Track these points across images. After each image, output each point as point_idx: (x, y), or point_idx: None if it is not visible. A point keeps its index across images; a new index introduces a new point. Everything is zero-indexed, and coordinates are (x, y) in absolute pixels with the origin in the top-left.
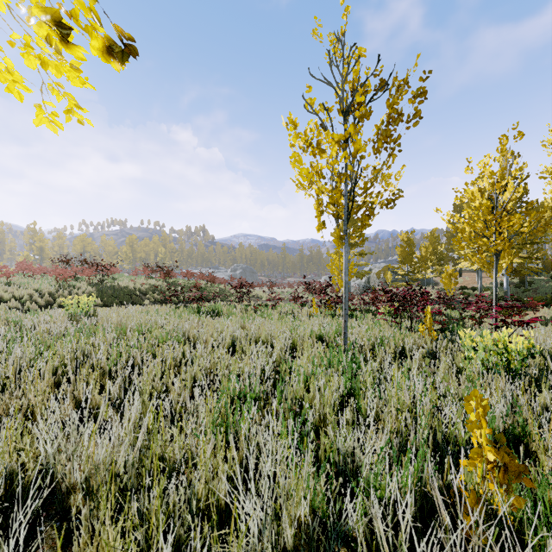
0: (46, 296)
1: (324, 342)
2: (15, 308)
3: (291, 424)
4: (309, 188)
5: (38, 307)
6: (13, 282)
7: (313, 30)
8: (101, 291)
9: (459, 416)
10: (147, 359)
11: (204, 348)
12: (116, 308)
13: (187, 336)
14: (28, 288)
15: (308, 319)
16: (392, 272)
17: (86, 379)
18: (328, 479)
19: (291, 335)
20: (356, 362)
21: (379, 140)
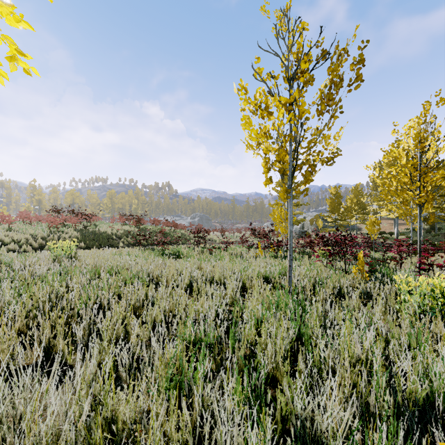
0: (39, 240)
1: (270, 282)
2: (14, 250)
3: (245, 381)
4: (257, 148)
5: (32, 249)
6: (13, 228)
7: (261, 7)
8: (84, 236)
9: (416, 372)
10: (112, 301)
11: (166, 287)
12: (95, 250)
13: (151, 277)
14: (25, 233)
15: (254, 260)
16: (323, 219)
17: (53, 323)
18: (284, 440)
19: (240, 276)
20: (302, 305)
21: (323, 102)
